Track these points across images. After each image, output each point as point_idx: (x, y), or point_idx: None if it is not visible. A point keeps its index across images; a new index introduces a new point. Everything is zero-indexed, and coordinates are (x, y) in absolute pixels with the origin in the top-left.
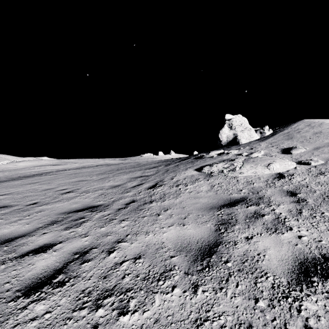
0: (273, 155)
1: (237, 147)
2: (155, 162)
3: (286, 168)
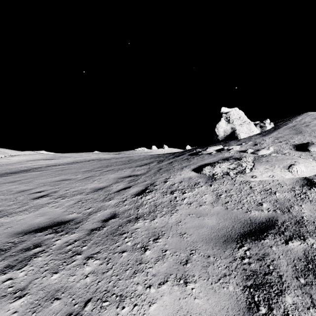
0: (286, 152)
1: (236, 142)
2: (147, 158)
3: (315, 171)
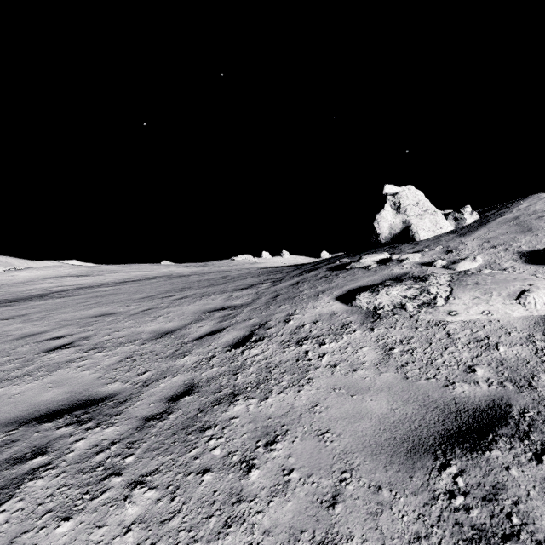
0: (508, 267)
1: (413, 247)
2: (254, 274)
3: None
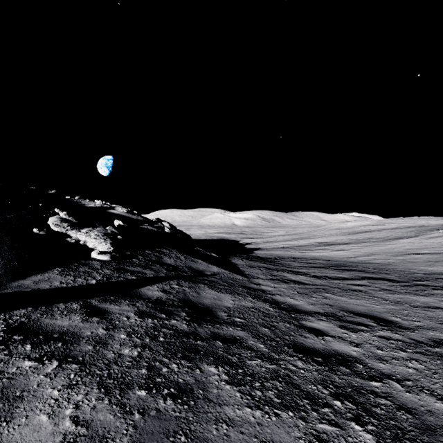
0: None
1: None
2: None
3: None
